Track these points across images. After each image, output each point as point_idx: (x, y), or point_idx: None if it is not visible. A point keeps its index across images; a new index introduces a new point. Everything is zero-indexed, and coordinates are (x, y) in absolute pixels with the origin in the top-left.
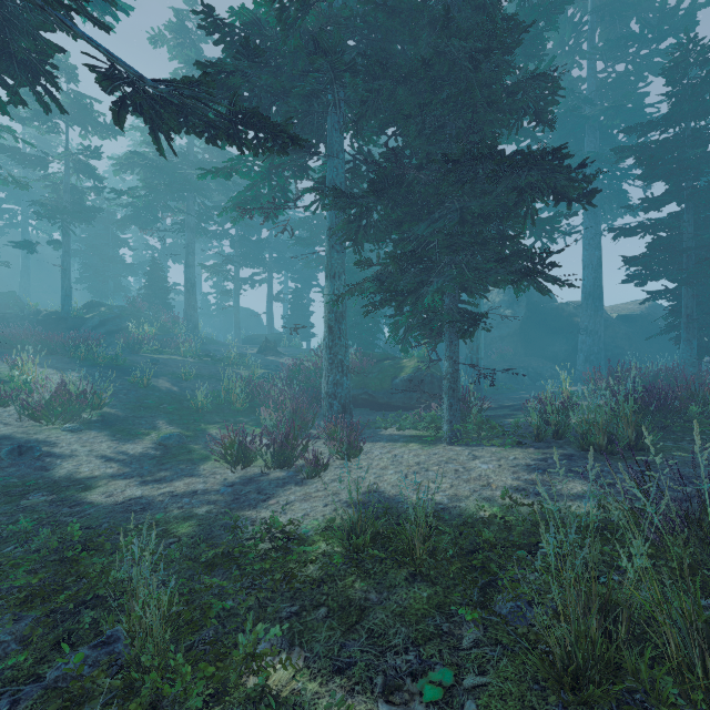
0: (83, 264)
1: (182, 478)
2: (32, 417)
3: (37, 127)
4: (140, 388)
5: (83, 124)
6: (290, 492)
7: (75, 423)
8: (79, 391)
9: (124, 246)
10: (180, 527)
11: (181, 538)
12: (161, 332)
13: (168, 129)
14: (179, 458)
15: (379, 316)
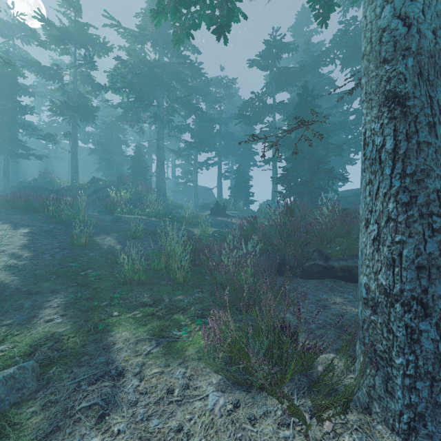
0: (100, 158)
1: None
2: None
3: (54, 49)
4: (78, 247)
5: (85, 45)
6: None
7: None
8: None
9: (123, 144)
10: None
11: None
12: (135, 197)
13: None
14: None
15: None
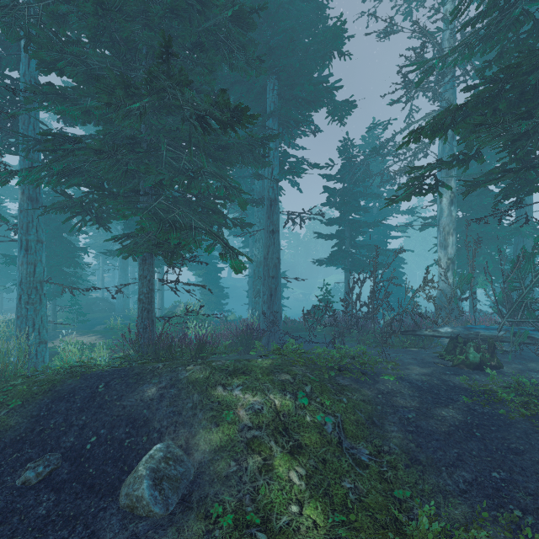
0: None
1: None
2: None
3: None
4: None
5: None
6: None
7: None
8: None
9: None
10: None
11: None
12: None
13: None
14: None
15: None
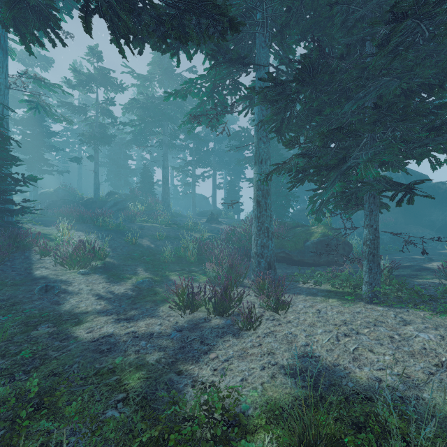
0: (108, 170)
1: (145, 319)
2: (61, 264)
3: (81, 90)
4: (130, 245)
5: (105, 86)
6: (228, 345)
7: (87, 268)
8: (91, 247)
9: (129, 159)
10: (131, 379)
11: (128, 395)
12: (148, 209)
13: (126, 31)
14: (147, 300)
15: (290, 196)
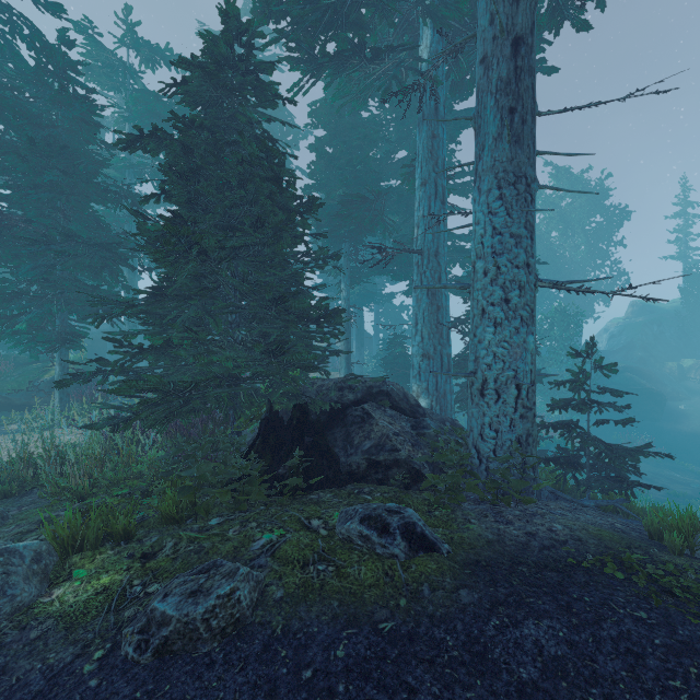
0: None
1: None
2: None
3: None
4: None
5: None
6: None
7: None
8: None
9: None
10: None
11: None
12: None
13: None
14: None
15: None
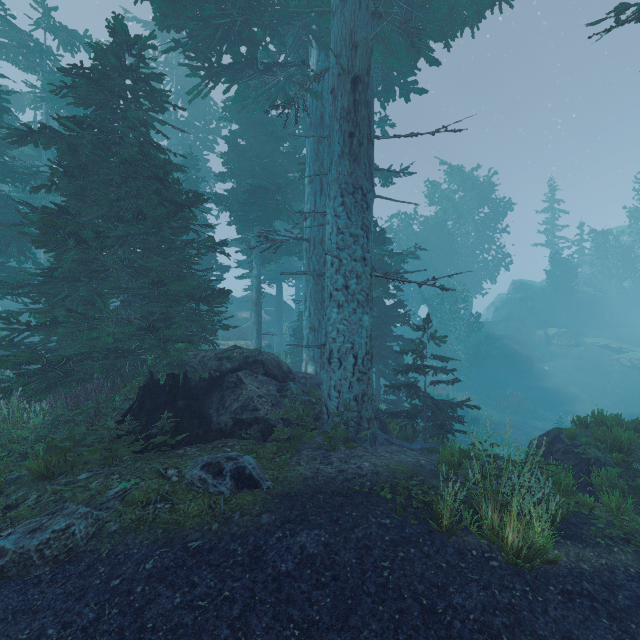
0: None
1: None
2: None
3: None
4: None
5: None
6: None
7: None
8: None
9: None
10: None
11: None
12: None
13: None
14: None
15: None
